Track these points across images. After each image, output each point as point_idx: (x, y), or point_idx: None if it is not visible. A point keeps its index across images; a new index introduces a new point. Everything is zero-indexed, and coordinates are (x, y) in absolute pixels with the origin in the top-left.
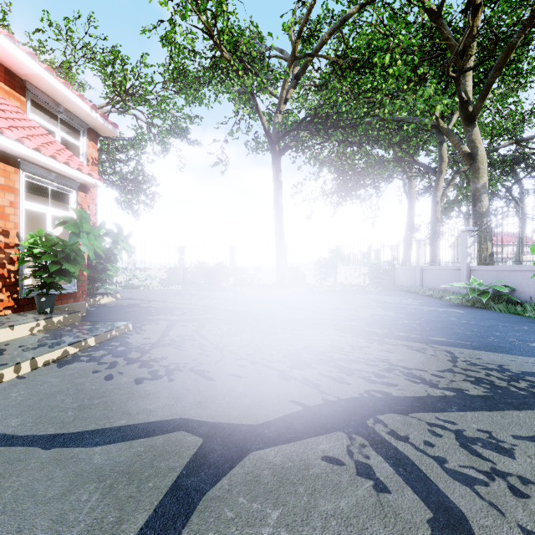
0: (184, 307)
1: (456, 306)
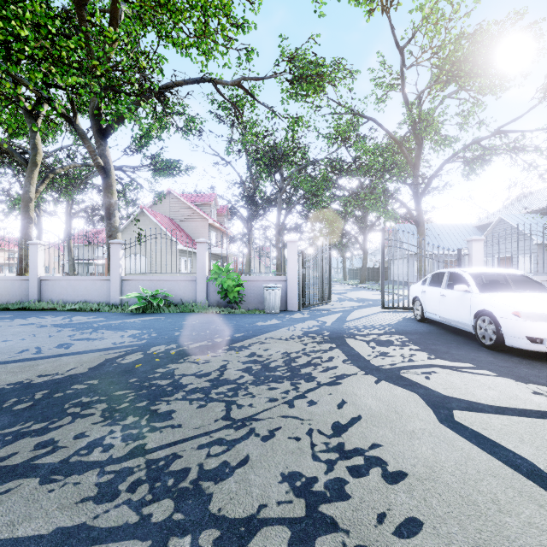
0: None
1: (138, 314)
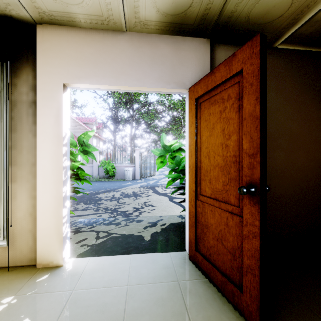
0: None
1: None
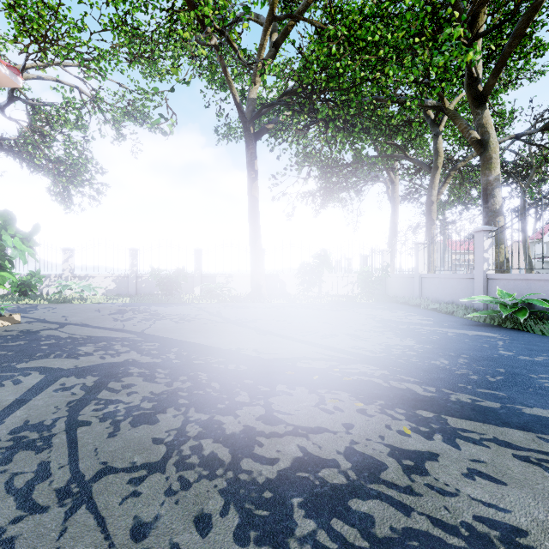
0: (106, 336)
1: (481, 326)
